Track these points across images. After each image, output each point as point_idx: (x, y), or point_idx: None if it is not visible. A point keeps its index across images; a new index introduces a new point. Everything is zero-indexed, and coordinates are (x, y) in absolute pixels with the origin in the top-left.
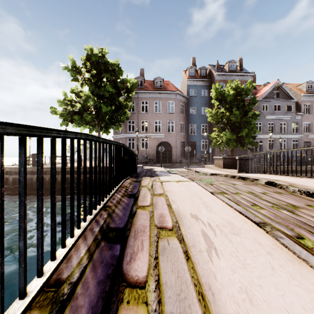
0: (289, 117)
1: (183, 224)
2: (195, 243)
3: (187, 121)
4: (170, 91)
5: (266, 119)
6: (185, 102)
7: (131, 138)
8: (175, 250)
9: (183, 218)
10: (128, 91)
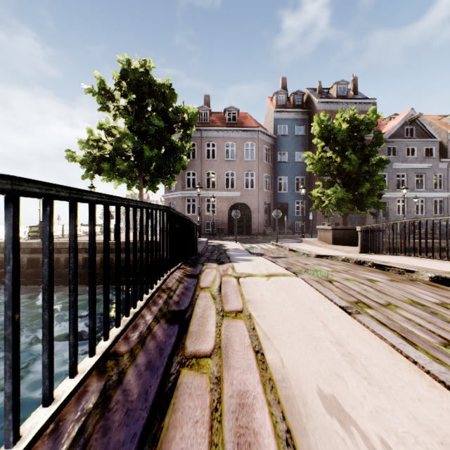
0: (429, 166)
1: None
2: None
3: (273, 173)
4: (249, 127)
5: (393, 169)
6: (271, 144)
7: (190, 198)
8: None
9: (303, 414)
10: (185, 127)
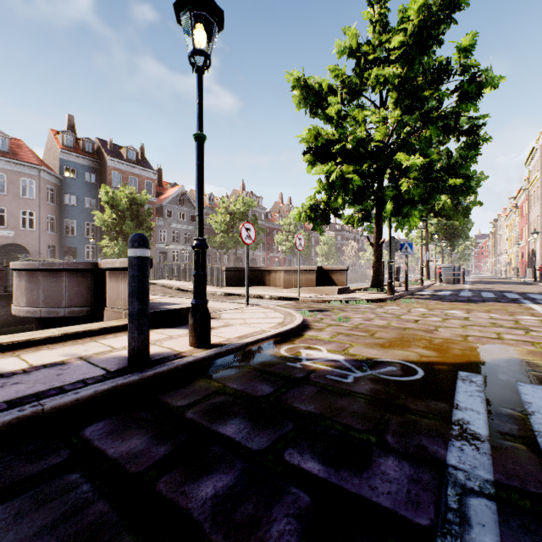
0: (193, 228)
1: None
2: None
3: (60, 215)
4: (27, 163)
5: (171, 228)
6: (56, 184)
7: None
8: None
9: None
10: None
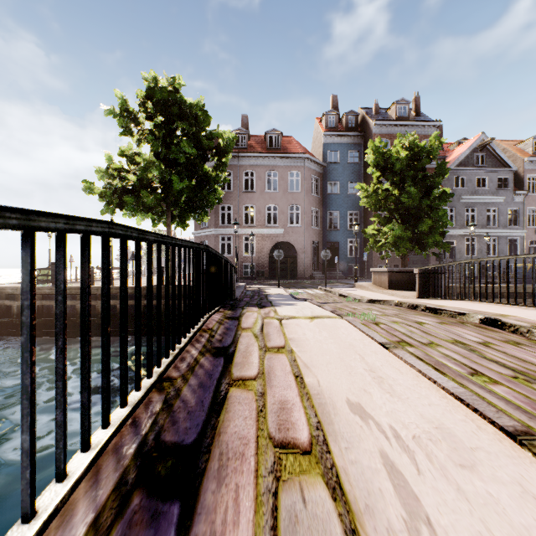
0: (503, 199)
1: (334, 435)
2: (372, 498)
3: (323, 207)
4: (294, 154)
5: (461, 203)
6: (319, 173)
7: (225, 236)
8: (323, 529)
9: (332, 413)
10: (220, 154)
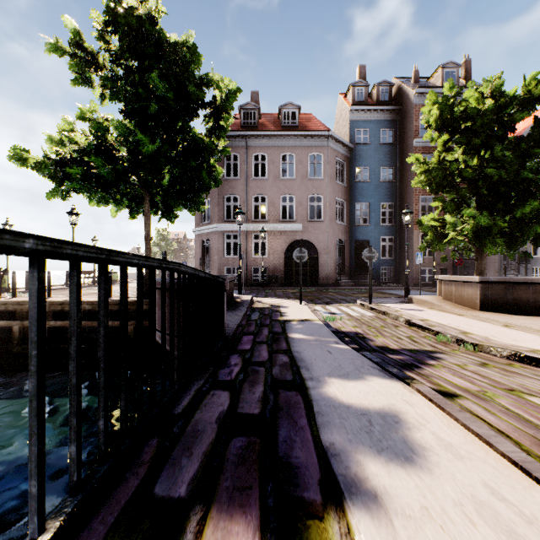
0: None
1: None
2: None
3: (349, 198)
4: (314, 131)
5: None
6: (345, 156)
7: (231, 233)
8: None
9: None
10: (216, 114)
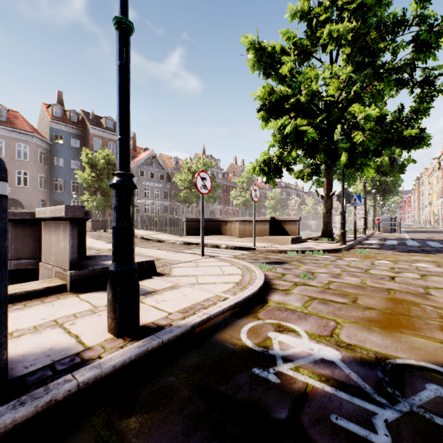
0: (162, 185)
1: None
2: None
3: (50, 174)
4: (22, 130)
5: (143, 185)
6: (47, 148)
7: None
8: None
9: None
10: None
